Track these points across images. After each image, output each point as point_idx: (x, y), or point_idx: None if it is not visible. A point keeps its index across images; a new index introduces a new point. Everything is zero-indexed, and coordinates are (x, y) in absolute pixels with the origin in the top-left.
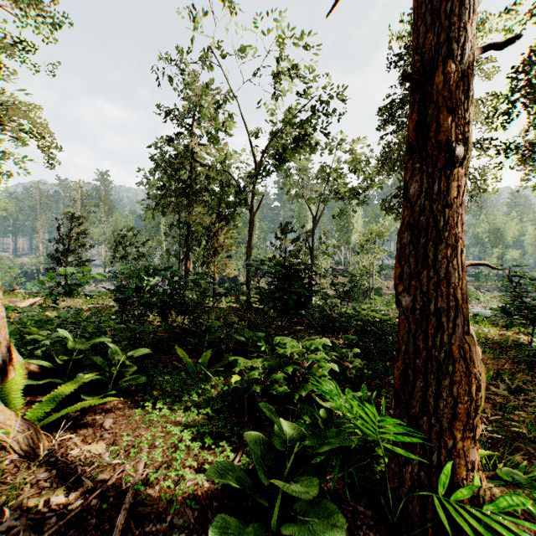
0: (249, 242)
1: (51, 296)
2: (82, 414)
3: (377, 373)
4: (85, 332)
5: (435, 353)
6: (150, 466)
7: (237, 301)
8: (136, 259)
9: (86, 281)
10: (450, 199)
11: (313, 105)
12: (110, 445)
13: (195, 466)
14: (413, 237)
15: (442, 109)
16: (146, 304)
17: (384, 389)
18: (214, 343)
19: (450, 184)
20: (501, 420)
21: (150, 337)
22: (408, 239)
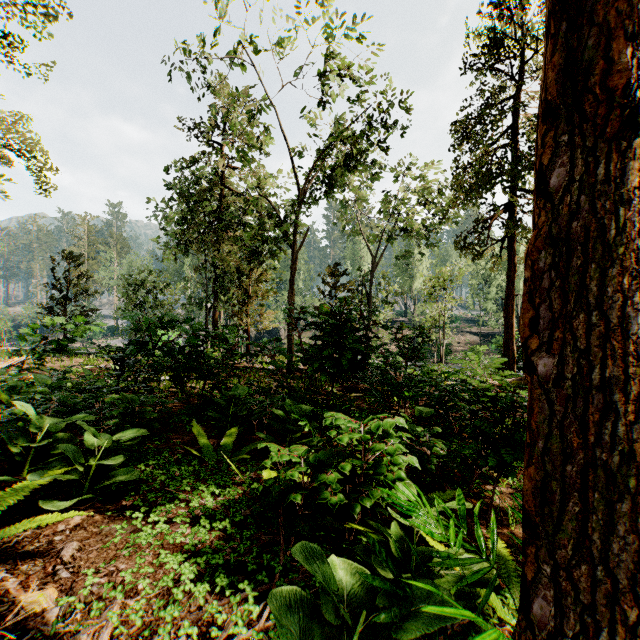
0: (291, 286)
1: (35, 355)
2: (35, 533)
3: (467, 462)
4: (64, 405)
5: (600, 456)
6: (122, 632)
7: (274, 362)
8: (152, 308)
9: (81, 336)
10: (627, 191)
11: (371, 116)
12: (63, 594)
13: (194, 637)
14: (556, 258)
15: (615, 33)
16: (153, 365)
17: (476, 484)
18: (243, 418)
19: (625, 165)
20: None
21: (156, 409)
22: (547, 262)
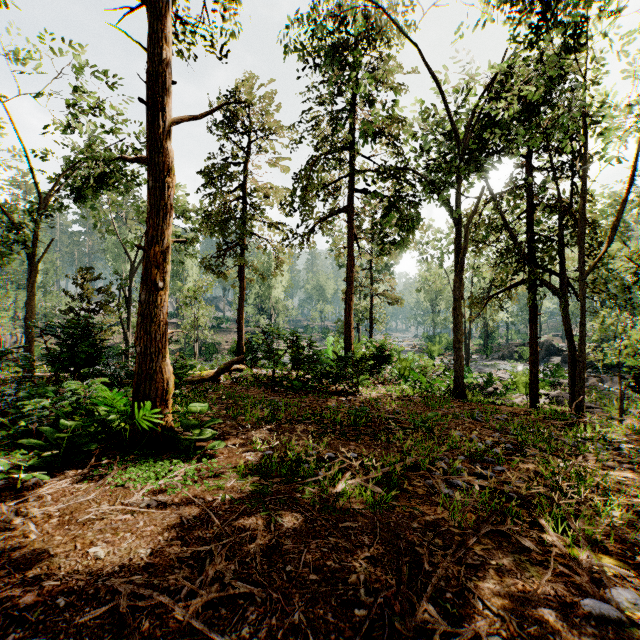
0: (30, 293)
1: None
2: None
3: None
4: None
5: (150, 371)
6: None
7: (17, 364)
8: None
9: None
10: (157, 304)
11: (123, 151)
12: None
13: None
14: (142, 320)
15: (152, 266)
16: None
17: None
18: None
19: (157, 298)
20: (227, 415)
21: None
22: (140, 321)
